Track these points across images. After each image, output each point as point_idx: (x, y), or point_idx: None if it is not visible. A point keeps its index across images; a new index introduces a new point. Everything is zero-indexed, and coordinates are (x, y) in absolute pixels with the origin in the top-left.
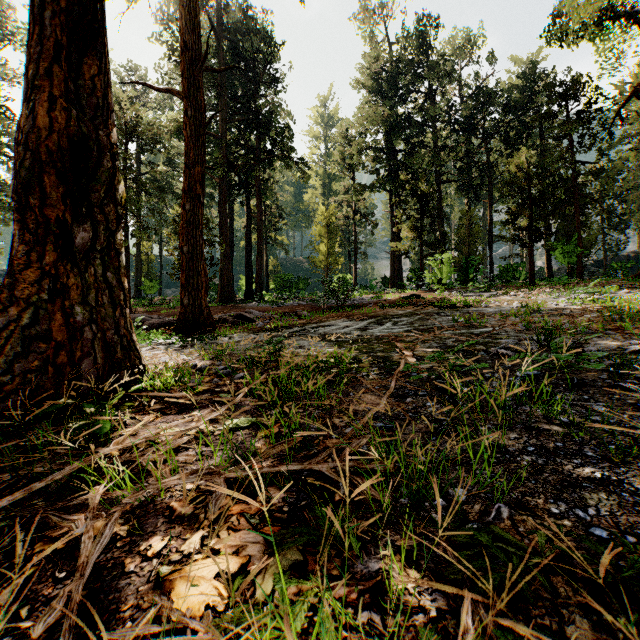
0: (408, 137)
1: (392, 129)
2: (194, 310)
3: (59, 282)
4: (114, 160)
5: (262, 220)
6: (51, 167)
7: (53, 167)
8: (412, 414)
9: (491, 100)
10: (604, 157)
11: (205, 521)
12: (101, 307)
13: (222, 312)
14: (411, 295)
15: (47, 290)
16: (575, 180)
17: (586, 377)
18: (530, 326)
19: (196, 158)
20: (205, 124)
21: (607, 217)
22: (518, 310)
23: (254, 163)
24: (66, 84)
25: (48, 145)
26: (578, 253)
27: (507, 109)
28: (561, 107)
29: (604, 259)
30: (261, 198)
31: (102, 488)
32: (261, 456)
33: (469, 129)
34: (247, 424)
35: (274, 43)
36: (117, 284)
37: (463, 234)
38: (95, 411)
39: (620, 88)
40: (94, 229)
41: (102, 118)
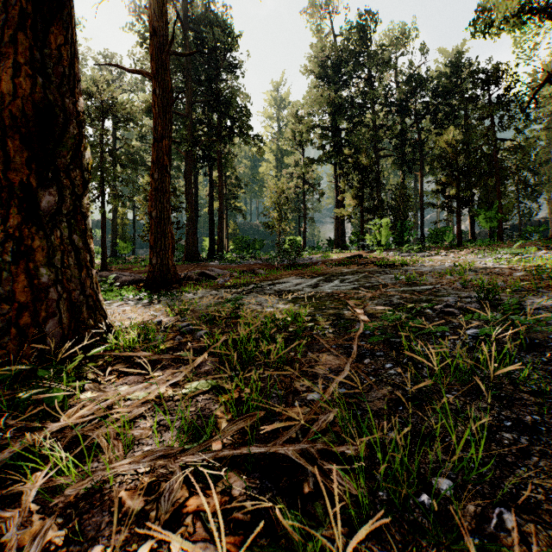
0: (350, 117)
1: (336, 110)
2: (162, 269)
3: (24, 244)
4: (80, 127)
5: (223, 189)
6: (16, 132)
7: (18, 132)
8: (373, 377)
9: (422, 85)
10: (521, 135)
11: (156, 523)
12: (67, 268)
13: (187, 270)
14: (355, 255)
15: (11, 252)
16: (496, 155)
17: (535, 337)
18: (466, 284)
19: (163, 132)
20: (172, 102)
21: (524, 187)
22: (452, 269)
23: (216, 139)
24: (32, 52)
25: (12, 110)
26: (499, 218)
27: (436, 93)
28: (484, 91)
29: (519, 224)
30: (222, 170)
31: (42, 478)
32: (221, 435)
33: (403, 111)
34: (207, 388)
35: (233, 34)
36: (83, 246)
37: (398, 202)
38: (53, 375)
39: (533, 76)
40: (60, 193)
41: (68, 86)
